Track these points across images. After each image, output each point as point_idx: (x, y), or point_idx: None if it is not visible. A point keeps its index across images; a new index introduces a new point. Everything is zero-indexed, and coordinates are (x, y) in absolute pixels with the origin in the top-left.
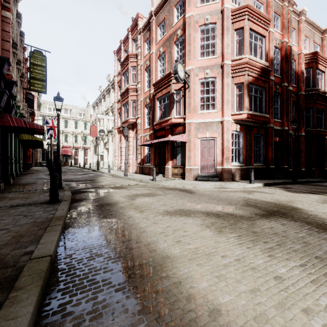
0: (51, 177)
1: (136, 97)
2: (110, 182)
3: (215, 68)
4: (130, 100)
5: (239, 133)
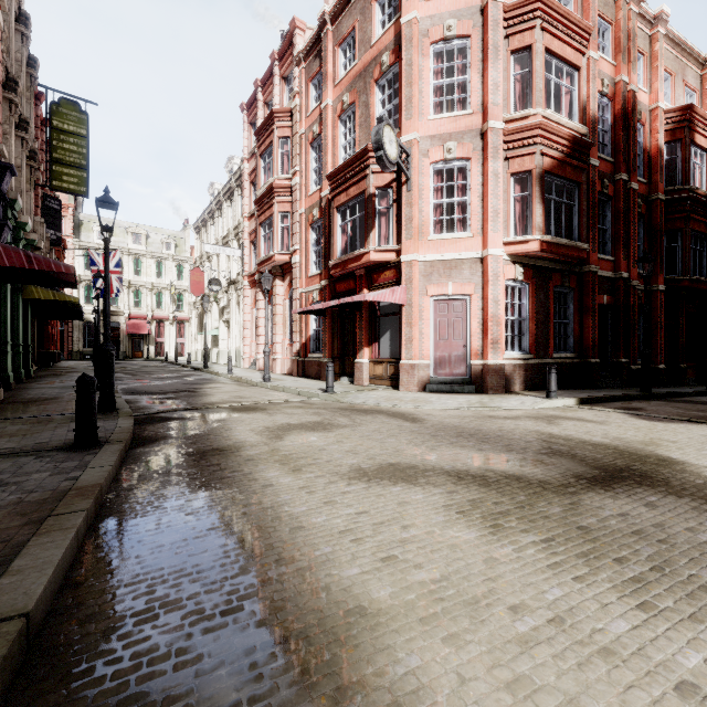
0: (78, 385)
1: (291, 207)
2: (230, 396)
3: (467, 137)
4: (277, 212)
5: (522, 285)
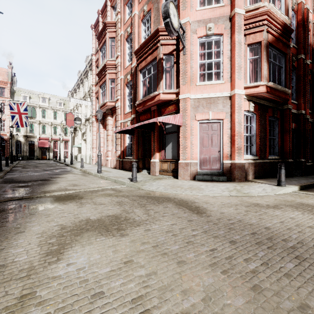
0: None
1: (115, 76)
2: (68, 184)
3: (221, 21)
4: (108, 79)
5: (252, 115)
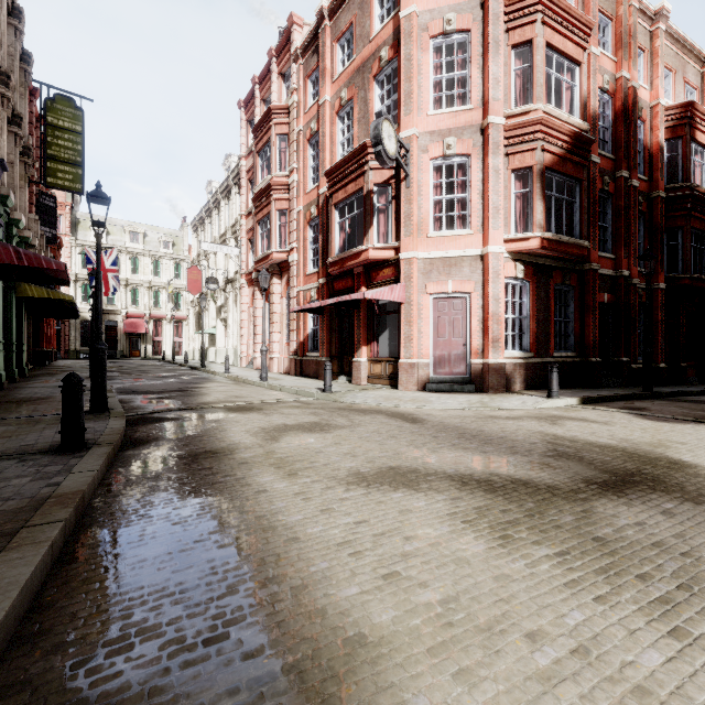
0: (64, 385)
1: (288, 204)
2: (226, 396)
3: (467, 133)
4: (274, 210)
5: (522, 283)
